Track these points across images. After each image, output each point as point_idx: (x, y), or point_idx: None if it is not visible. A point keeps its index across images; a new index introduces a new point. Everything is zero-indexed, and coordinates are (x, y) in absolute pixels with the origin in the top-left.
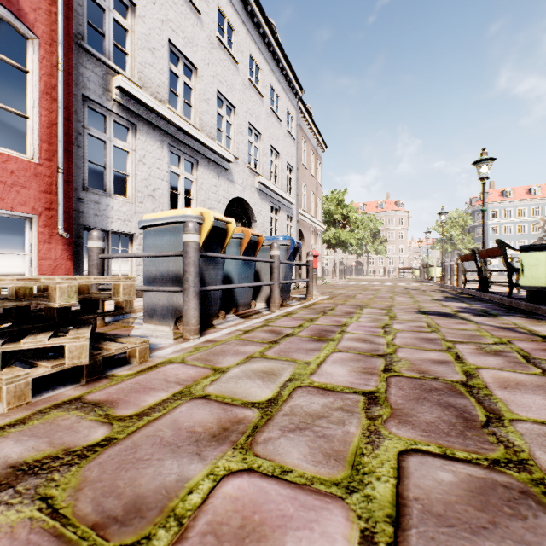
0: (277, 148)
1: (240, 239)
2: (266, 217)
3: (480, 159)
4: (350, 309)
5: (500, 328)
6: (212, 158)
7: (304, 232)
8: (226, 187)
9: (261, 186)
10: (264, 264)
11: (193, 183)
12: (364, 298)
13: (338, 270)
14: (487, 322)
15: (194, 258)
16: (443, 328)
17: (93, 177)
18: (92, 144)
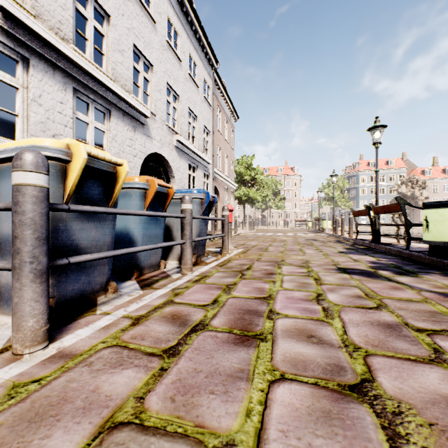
0: (195, 111)
1: (144, 190)
2: (184, 174)
3: (375, 125)
4: (268, 267)
5: (445, 296)
6: (126, 110)
7: (220, 189)
8: (143, 141)
9: (179, 144)
10: (177, 219)
11: (105, 134)
12: (277, 251)
13: (248, 223)
14: (420, 286)
15: (31, 214)
16: (386, 299)
17: (3, 127)
18: (2, 93)
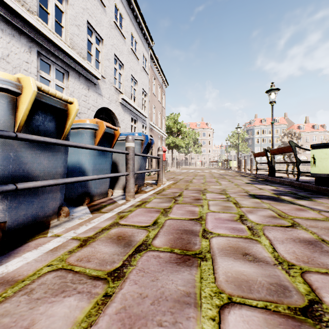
0: (136, 77)
1: (94, 130)
2: (128, 125)
3: (271, 88)
4: (195, 194)
5: None
6: (82, 72)
7: (154, 137)
8: (95, 98)
9: (124, 102)
10: (122, 156)
11: (64, 90)
12: (199, 182)
13: (175, 163)
14: (318, 207)
15: None
16: (297, 219)
17: None
18: None
